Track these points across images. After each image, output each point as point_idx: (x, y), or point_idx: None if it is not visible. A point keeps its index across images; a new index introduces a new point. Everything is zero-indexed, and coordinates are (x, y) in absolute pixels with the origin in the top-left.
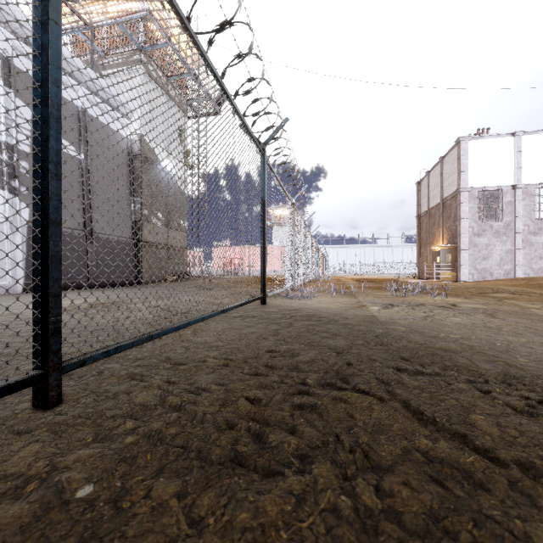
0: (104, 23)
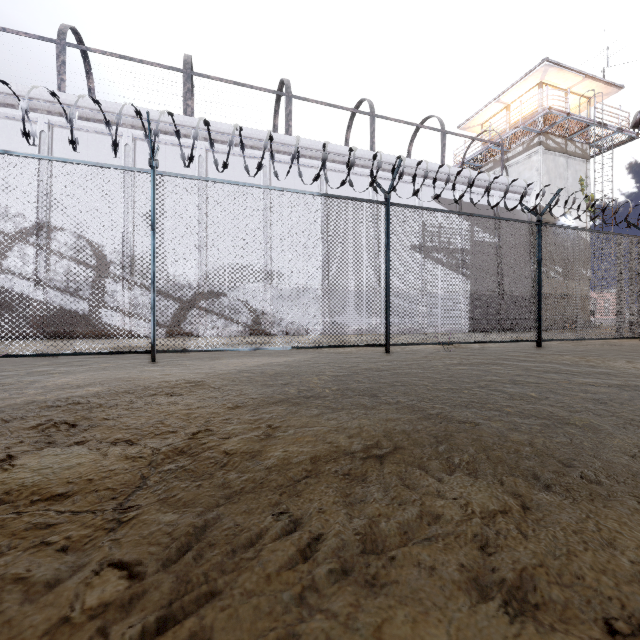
0: (510, 134)
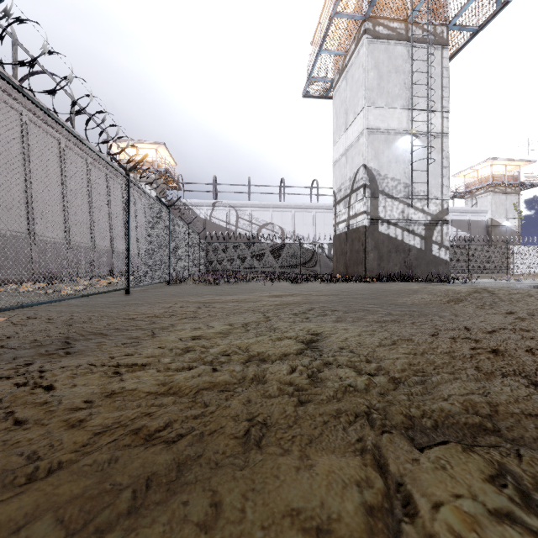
0: (476, 188)
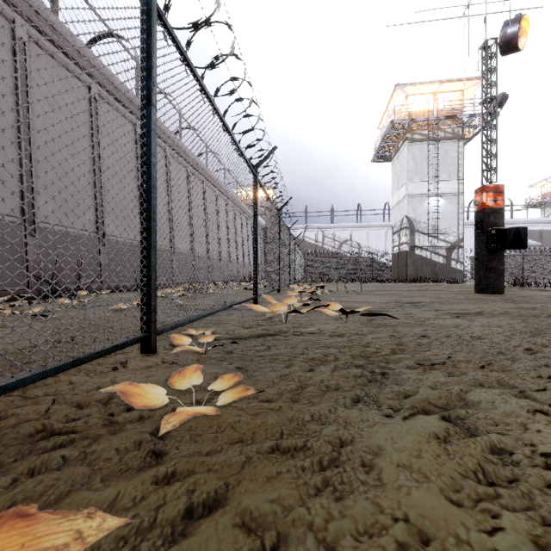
0: (549, 199)
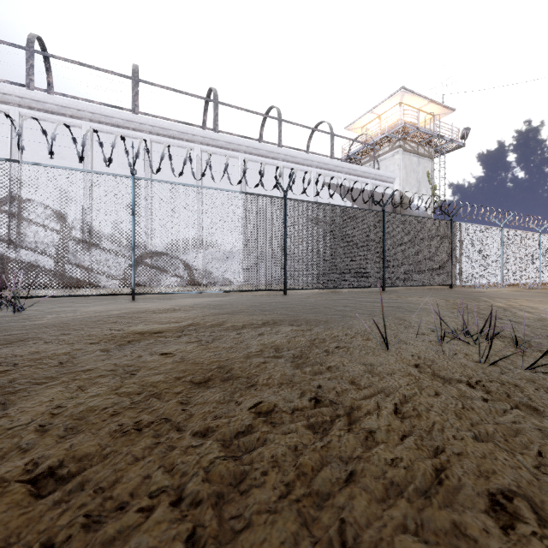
0: (380, 138)
